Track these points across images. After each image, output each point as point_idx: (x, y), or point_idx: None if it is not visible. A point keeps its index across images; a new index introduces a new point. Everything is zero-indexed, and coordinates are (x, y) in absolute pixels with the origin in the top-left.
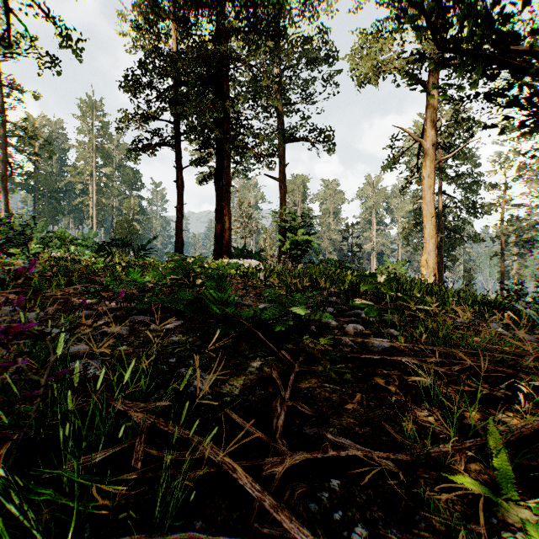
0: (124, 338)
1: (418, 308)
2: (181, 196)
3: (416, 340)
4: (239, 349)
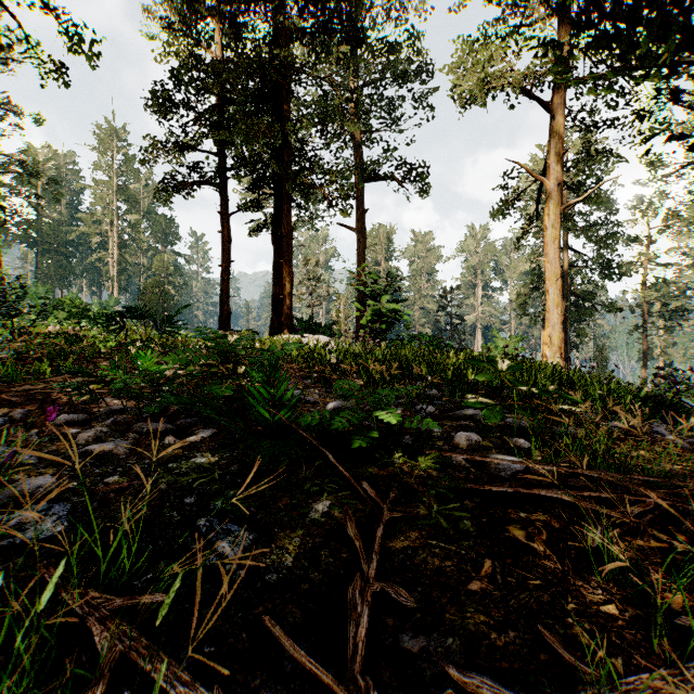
0: (119, 461)
1: (561, 409)
2: (227, 251)
3: (558, 456)
4: (296, 481)
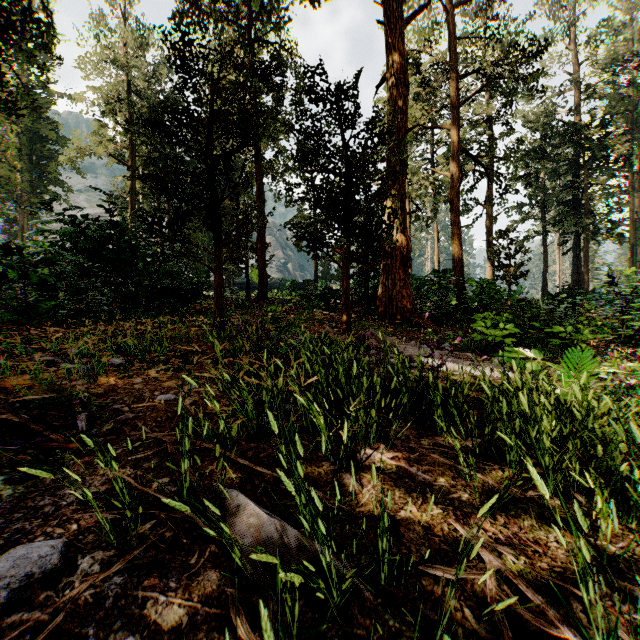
0: None
1: None
2: (546, 262)
3: None
4: None
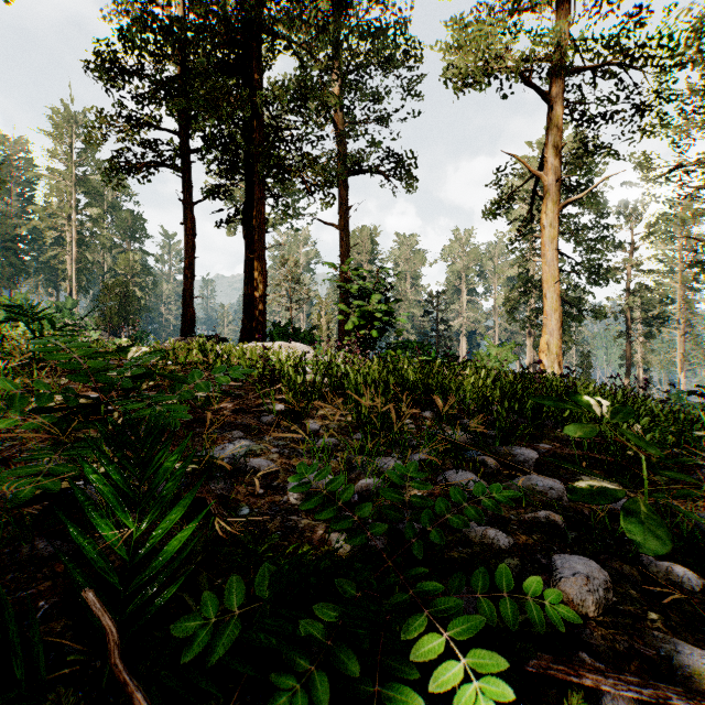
0: None
1: None
2: (191, 245)
3: None
4: None
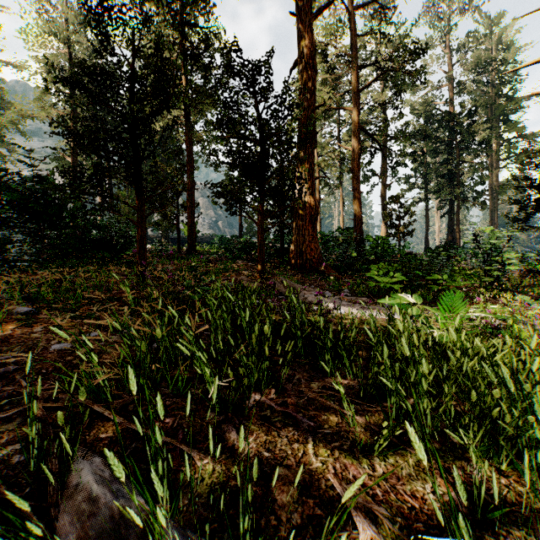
0: None
1: None
2: (428, 223)
3: None
4: None
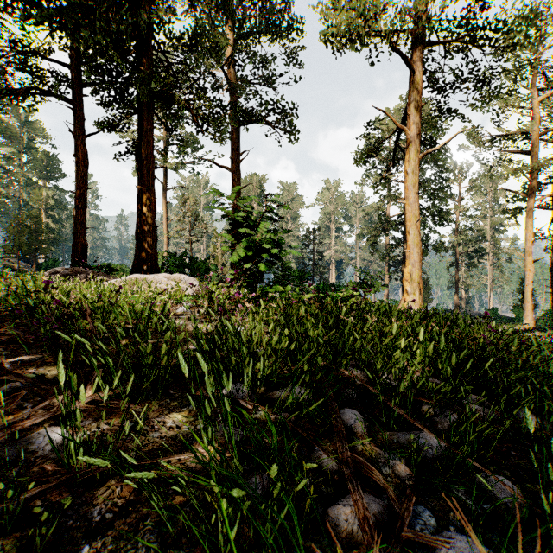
0: None
1: None
2: (82, 176)
3: None
4: None
